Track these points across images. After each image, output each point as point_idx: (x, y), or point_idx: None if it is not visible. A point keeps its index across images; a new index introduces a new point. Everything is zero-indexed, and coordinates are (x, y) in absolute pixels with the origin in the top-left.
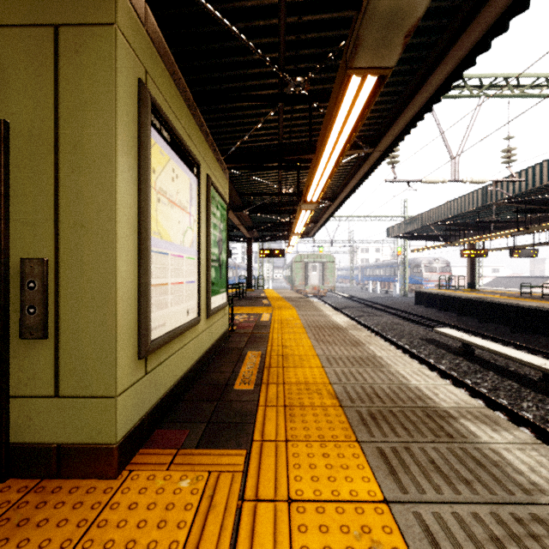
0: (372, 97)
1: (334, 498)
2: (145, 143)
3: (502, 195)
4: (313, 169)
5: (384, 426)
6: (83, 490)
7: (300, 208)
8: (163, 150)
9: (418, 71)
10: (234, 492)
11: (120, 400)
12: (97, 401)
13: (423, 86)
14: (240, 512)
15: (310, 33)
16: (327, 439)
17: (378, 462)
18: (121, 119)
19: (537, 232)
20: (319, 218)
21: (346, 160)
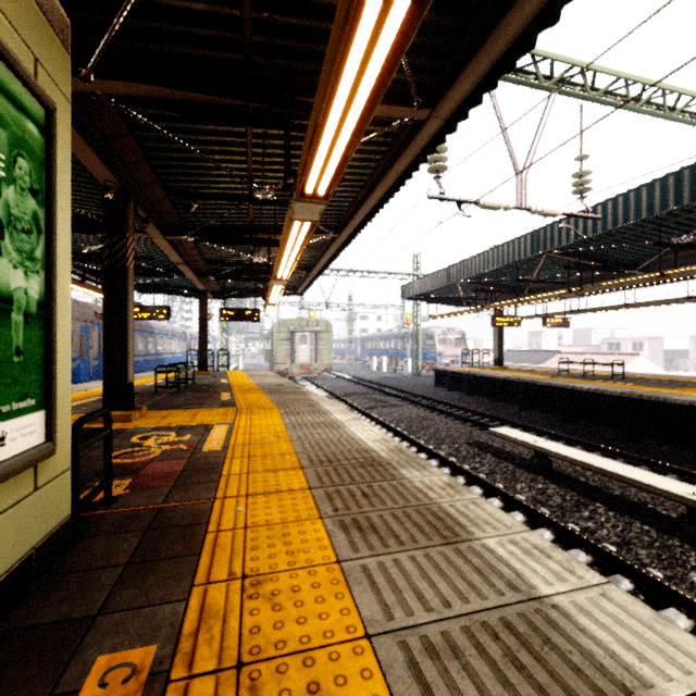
0: None
1: None
2: None
3: (560, 241)
4: (340, 35)
5: None
6: None
7: (291, 215)
8: None
9: None
10: None
11: None
12: None
13: None
14: None
15: None
16: None
17: None
18: None
19: (591, 294)
20: (314, 263)
21: (377, 133)
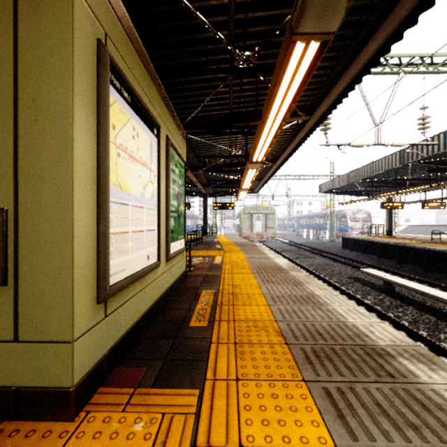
0: (314, 63)
1: (285, 446)
2: (104, 100)
3: (417, 156)
4: (259, 132)
5: (328, 365)
6: (39, 433)
7: (247, 168)
8: (123, 109)
9: (350, 47)
10: (186, 438)
11: (77, 344)
12: (54, 345)
13: (355, 59)
14: None
15: (257, 11)
16: (275, 378)
17: (326, 404)
18: (78, 74)
19: (446, 187)
20: (263, 176)
21: (286, 127)
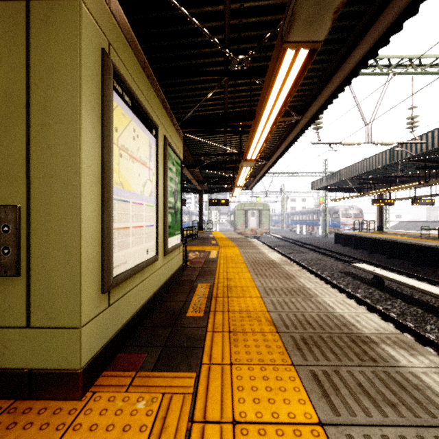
0: (304, 68)
1: (274, 420)
2: (108, 105)
3: (406, 154)
4: (253, 132)
5: (316, 351)
6: (50, 411)
7: (242, 165)
8: (125, 112)
9: (340, 50)
10: (184, 414)
11: (84, 330)
12: (64, 331)
13: (344, 62)
14: (190, 434)
15: (250, 17)
16: (266, 363)
17: (312, 385)
18: (85, 82)
19: (435, 184)
20: (257, 174)
21: (279, 126)
